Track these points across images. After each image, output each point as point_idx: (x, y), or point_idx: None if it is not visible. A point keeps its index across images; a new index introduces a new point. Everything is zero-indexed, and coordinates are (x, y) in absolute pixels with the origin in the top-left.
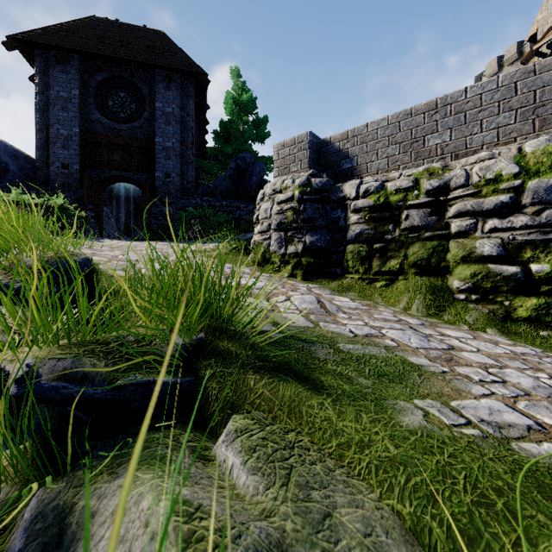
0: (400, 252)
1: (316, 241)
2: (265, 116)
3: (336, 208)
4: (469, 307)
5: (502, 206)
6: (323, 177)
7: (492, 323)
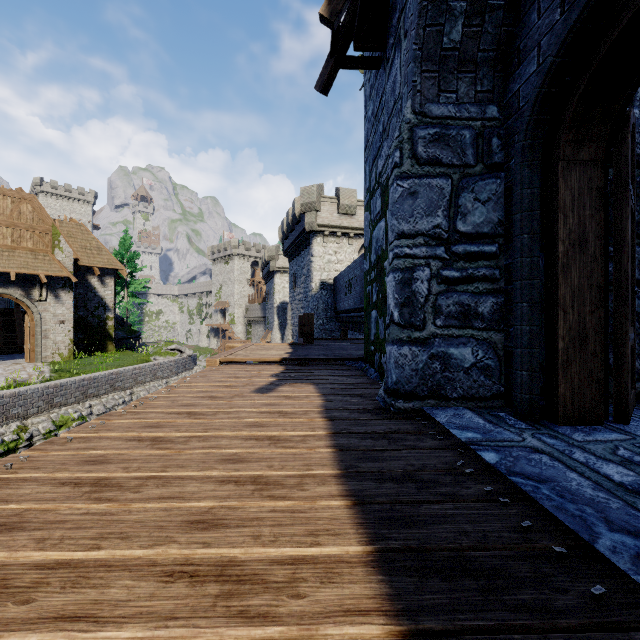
0: None
1: None
2: None
3: None
4: None
5: None
6: None
7: None
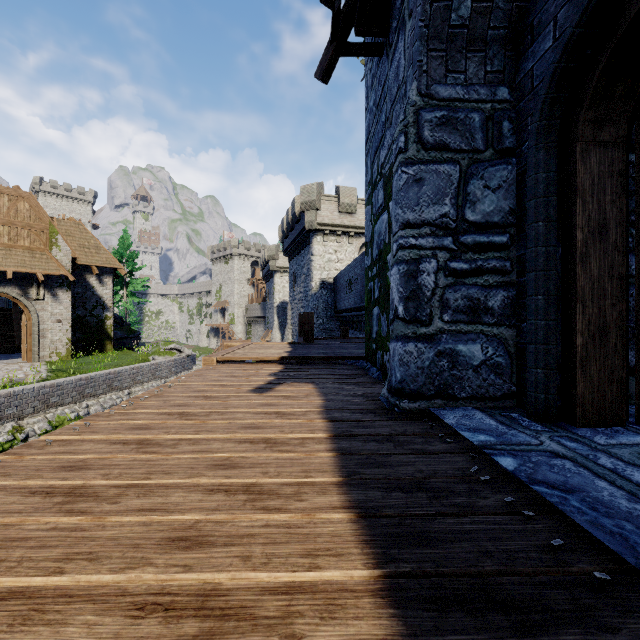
0: None
1: None
2: None
3: None
4: None
5: None
6: None
7: None
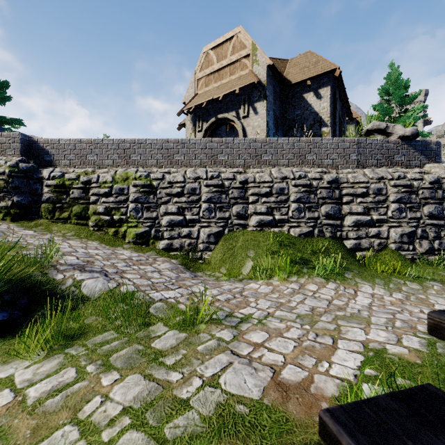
0: (70, 209)
1: (22, 201)
2: (5, 81)
3: (37, 182)
4: (93, 233)
5: (106, 193)
6: (30, 162)
7: (99, 238)
